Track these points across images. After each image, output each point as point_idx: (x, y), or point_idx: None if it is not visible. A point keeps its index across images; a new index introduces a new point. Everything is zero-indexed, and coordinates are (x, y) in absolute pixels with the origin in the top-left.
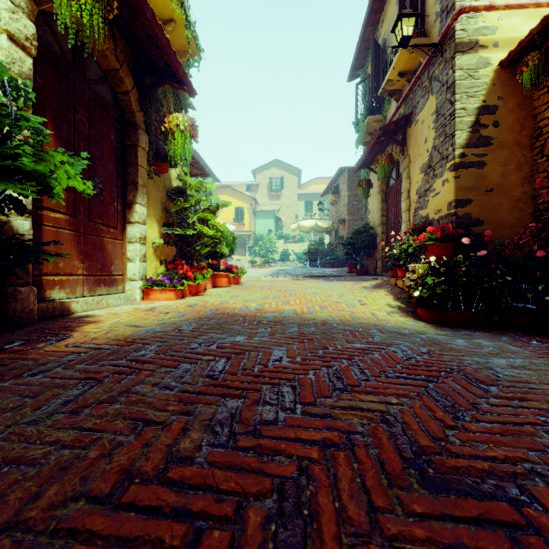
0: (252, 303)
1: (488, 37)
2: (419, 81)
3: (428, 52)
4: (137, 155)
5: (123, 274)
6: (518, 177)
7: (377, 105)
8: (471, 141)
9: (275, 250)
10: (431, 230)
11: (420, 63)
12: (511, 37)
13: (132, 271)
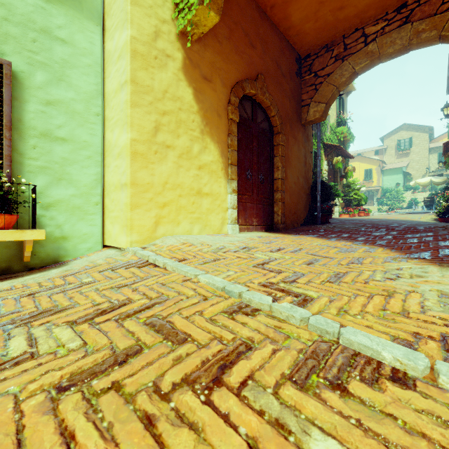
0: (373, 218)
1: None
2: None
3: None
4: (337, 179)
5: (334, 211)
6: None
7: None
8: None
9: (402, 199)
10: None
11: None
12: None
13: (336, 210)
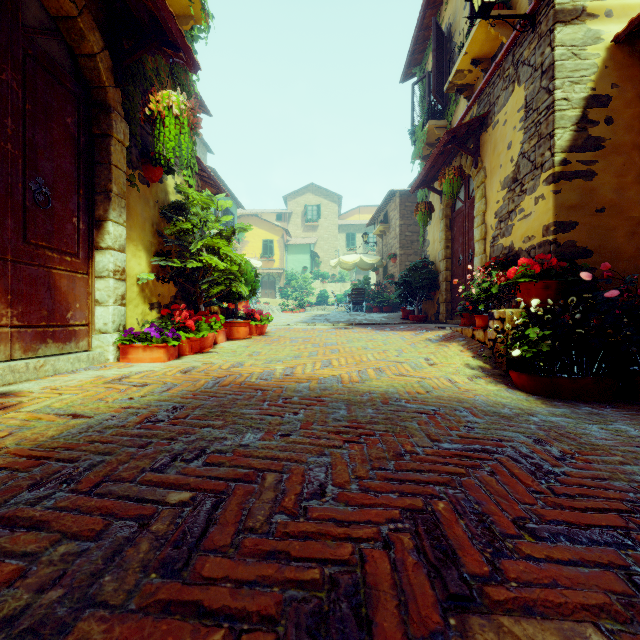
0: (278, 364)
1: (599, 3)
2: (500, 69)
3: (513, 30)
4: (110, 150)
5: (89, 324)
6: (638, 192)
7: (440, 108)
8: (576, 142)
9: (311, 291)
10: (525, 262)
11: (501, 45)
12: (629, 3)
13: (102, 319)
